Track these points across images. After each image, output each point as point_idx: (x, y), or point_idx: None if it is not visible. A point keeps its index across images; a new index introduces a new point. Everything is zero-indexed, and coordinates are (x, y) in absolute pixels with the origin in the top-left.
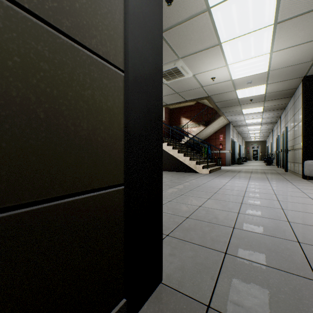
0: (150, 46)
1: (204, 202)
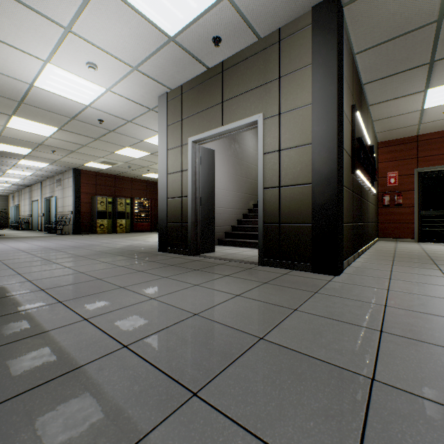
0: (325, 165)
1: None
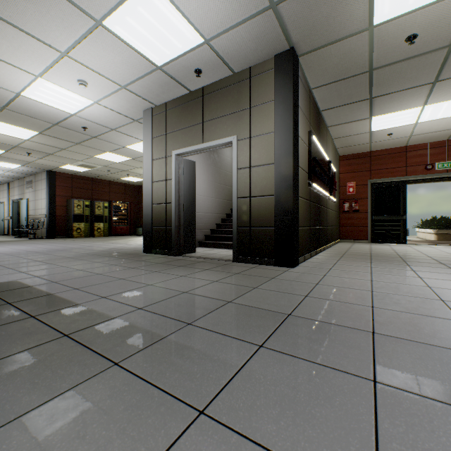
0: (285, 181)
1: (446, 279)
